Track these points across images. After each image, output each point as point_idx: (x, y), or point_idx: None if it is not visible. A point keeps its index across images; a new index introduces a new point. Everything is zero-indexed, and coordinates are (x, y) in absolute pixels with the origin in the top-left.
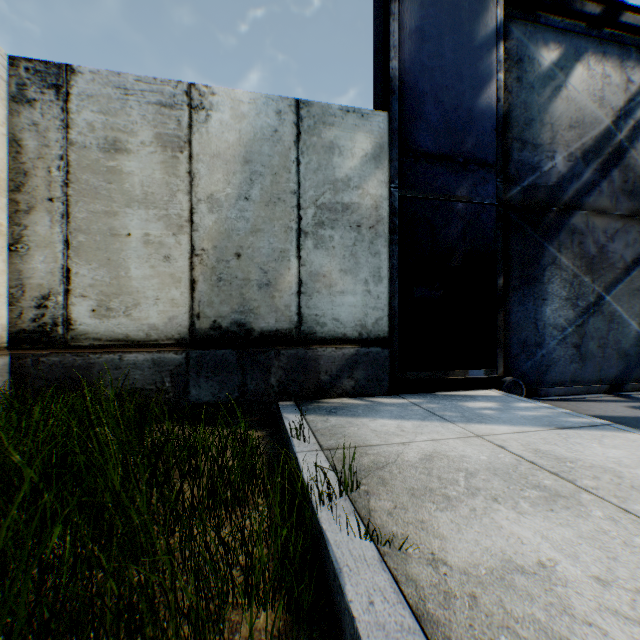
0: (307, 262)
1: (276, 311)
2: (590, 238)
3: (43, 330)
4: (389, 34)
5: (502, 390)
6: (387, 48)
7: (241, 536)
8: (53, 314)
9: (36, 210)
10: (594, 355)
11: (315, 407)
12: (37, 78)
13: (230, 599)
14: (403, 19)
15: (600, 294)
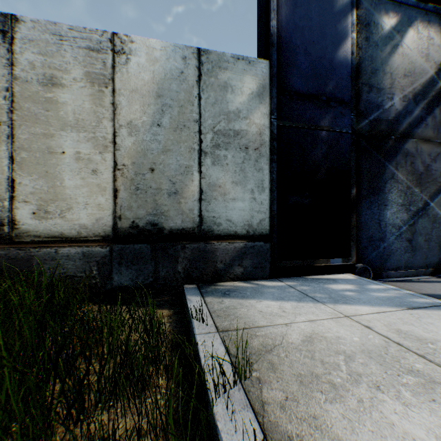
0: (206, 175)
1: (182, 214)
2: (419, 159)
3: None
4: (270, 0)
5: (355, 274)
6: (268, 13)
7: (137, 435)
8: (0, 216)
9: None
10: (422, 247)
11: (212, 289)
12: None
13: None
14: None
15: (426, 201)
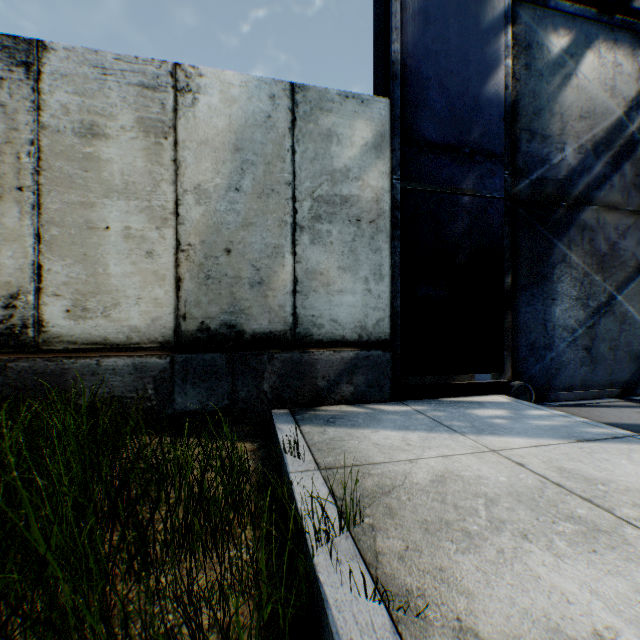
0: (303, 259)
1: (269, 311)
2: (601, 235)
3: (11, 332)
4: (391, 15)
5: (510, 395)
6: (388, 32)
7: (219, 589)
8: (23, 315)
9: (3, 200)
10: (605, 358)
11: (311, 416)
12: (5, 54)
13: None
14: None
15: (611, 294)
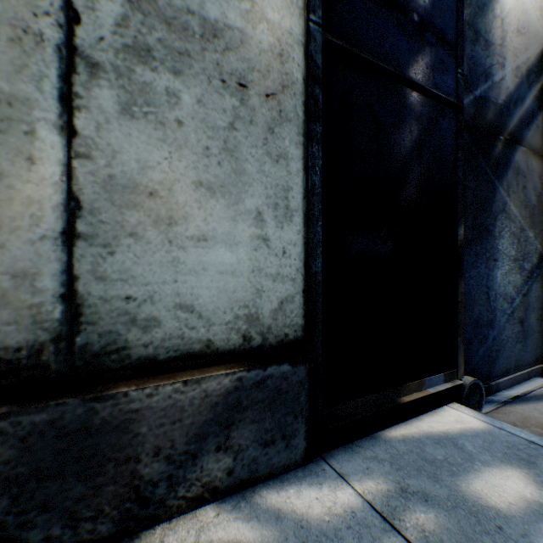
0: (98, 149)
1: None
2: (530, 183)
3: None
4: None
5: (462, 401)
6: None
7: None
8: None
9: None
10: (533, 330)
11: None
12: None
13: None
14: None
15: (541, 254)
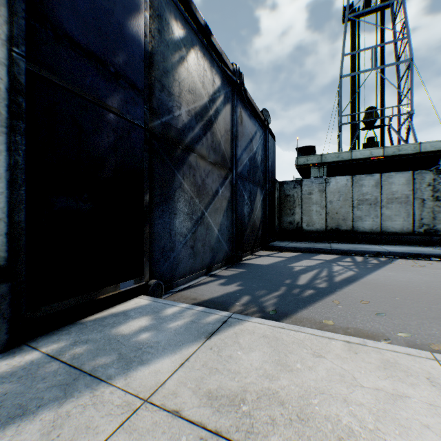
0: None
1: None
2: (199, 173)
3: None
4: None
5: (149, 293)
6: None
7: None
8: None
9: None
10: (200, 251)
11: None
12: None
13: None
14: None
15: (203, 211)
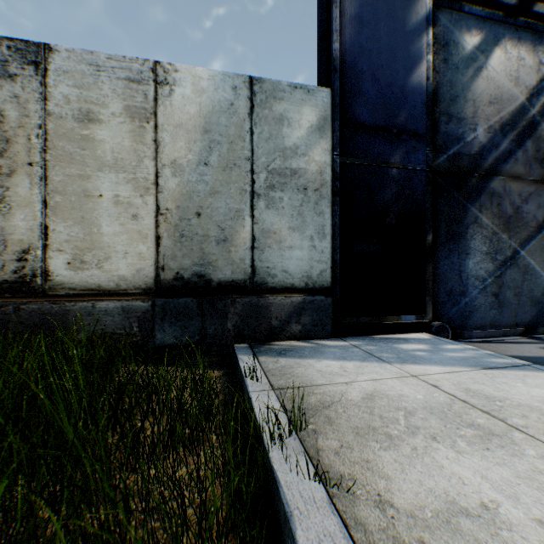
0: (259, 220)
1: (232, 264)
2: (507, 200)
3: (23, 281)
4: (332, 20)
5: (431, 333)
6: (330, 33)
7: (197, 475)
8: (32, 266)
9: (17, 173)
10: (510, 302)
11: (267, 349)
12: (18, 55)
13: (185, 539)
14: (344, 7)
15: (516, 249)
